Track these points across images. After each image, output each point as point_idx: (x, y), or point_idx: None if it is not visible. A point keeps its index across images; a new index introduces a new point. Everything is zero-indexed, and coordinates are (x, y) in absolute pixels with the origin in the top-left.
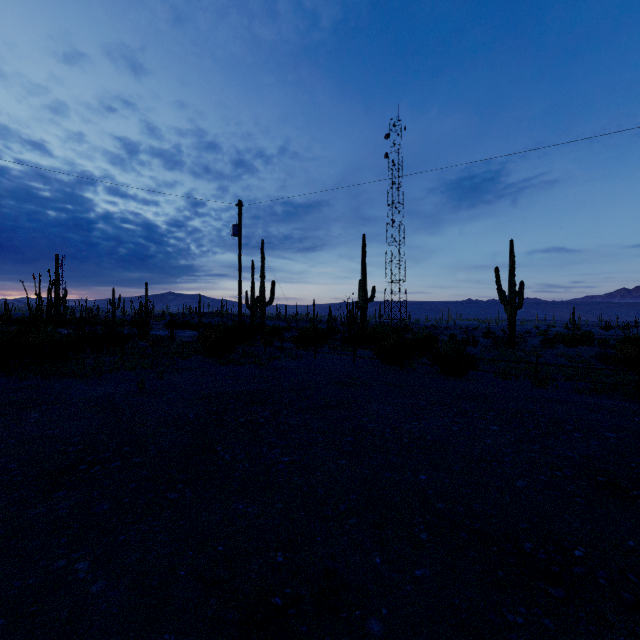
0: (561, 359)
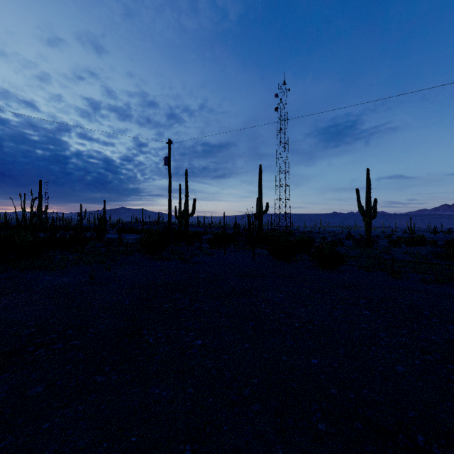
0: (405, 256)
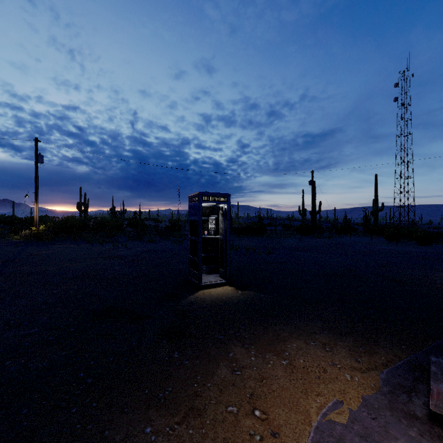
0: None
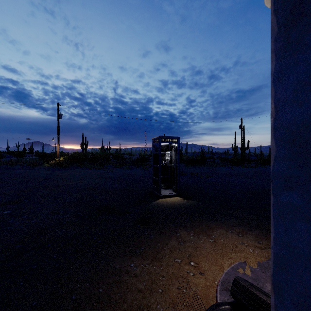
0: None
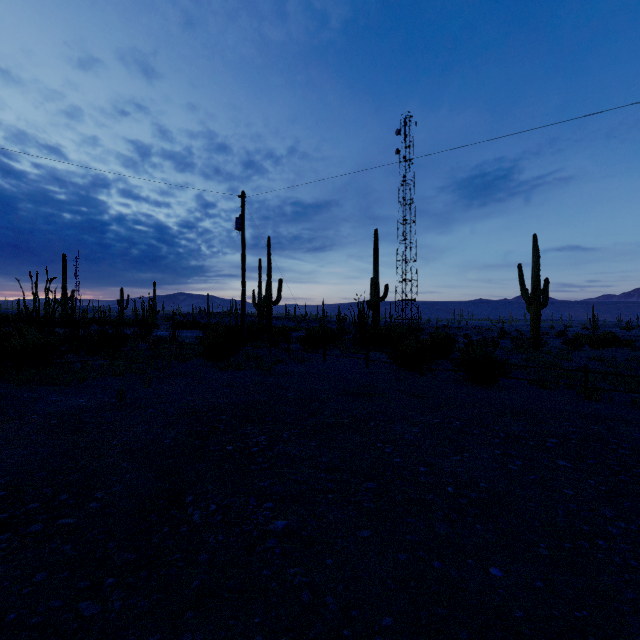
0: (594, 363)
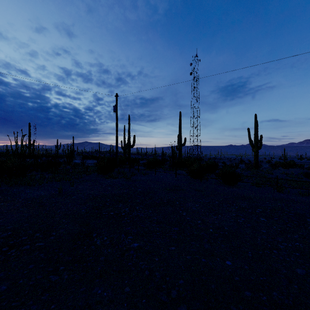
0: (283, 175)
